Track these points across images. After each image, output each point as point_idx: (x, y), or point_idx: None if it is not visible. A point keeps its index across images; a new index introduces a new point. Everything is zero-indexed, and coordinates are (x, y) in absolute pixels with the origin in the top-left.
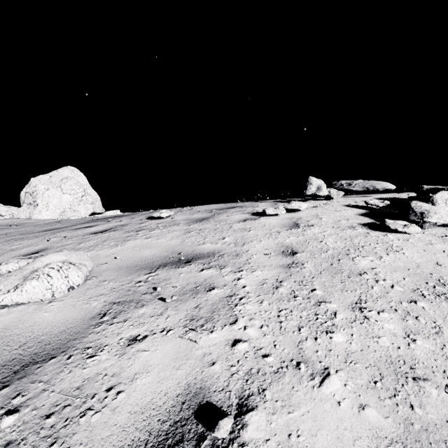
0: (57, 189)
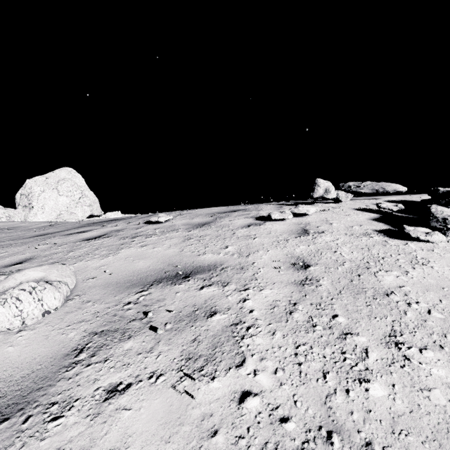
0: (54, 191)
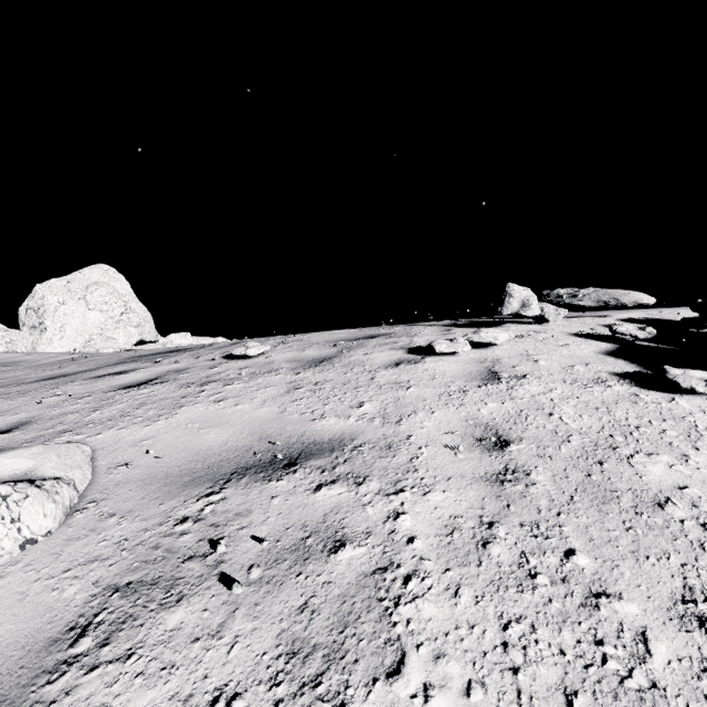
0: (80, 302)
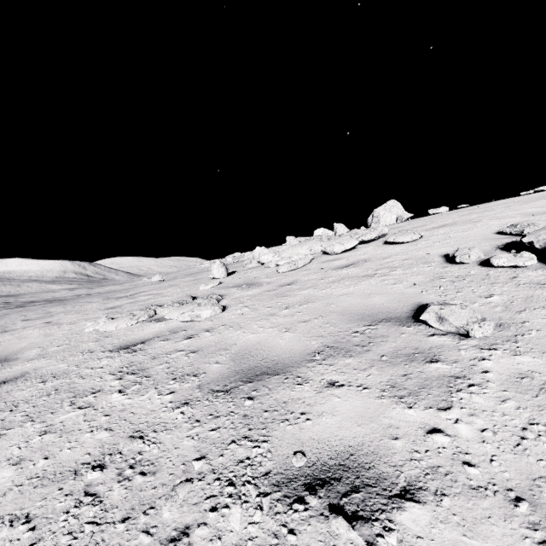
0: (389, 213)
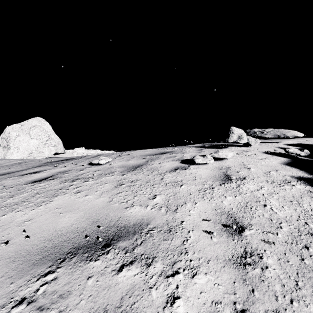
0: (26, 135)
